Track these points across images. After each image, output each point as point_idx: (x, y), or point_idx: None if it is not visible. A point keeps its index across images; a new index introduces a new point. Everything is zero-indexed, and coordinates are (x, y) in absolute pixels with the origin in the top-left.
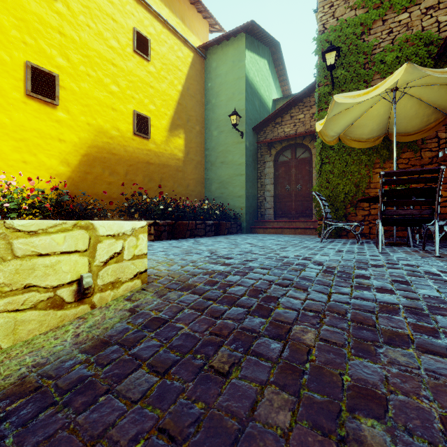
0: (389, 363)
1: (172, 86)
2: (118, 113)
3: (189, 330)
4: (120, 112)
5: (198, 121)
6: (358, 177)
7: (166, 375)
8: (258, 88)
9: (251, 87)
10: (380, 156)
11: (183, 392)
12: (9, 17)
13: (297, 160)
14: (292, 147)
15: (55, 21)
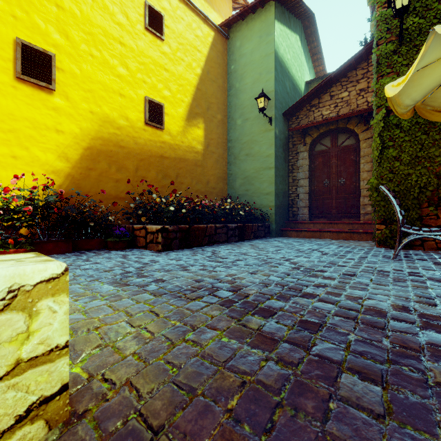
0: None
1: (190, 69)
2: (127, 100)
3: None
4: (129, 98)
5: (219, 109)
6: None
7: None
8: (289, 67)
9: (281, 65)
10: None
11: None
12: None
13: (338, 148)
14: (332, 132)
15: None
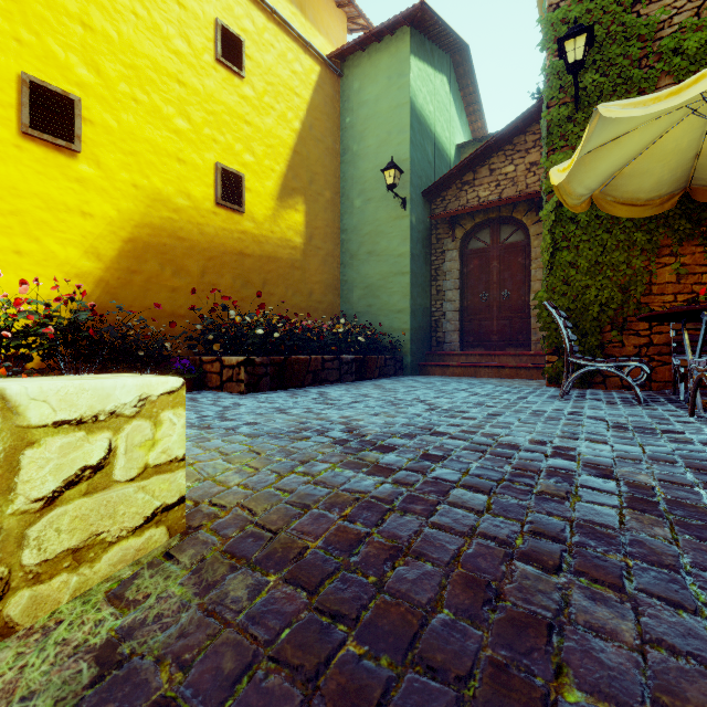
0: None
1: (284, 122)
2: (188, 167)
3: None
4: (192, 165)
5: (328, 183)
6: (627, 274)
7: None
8: (431, 123)
9: (419, 121)
10: (672, 233)
11: None
12: None
13: (501, 246)
14: (492, 223)
15: (75, 3)
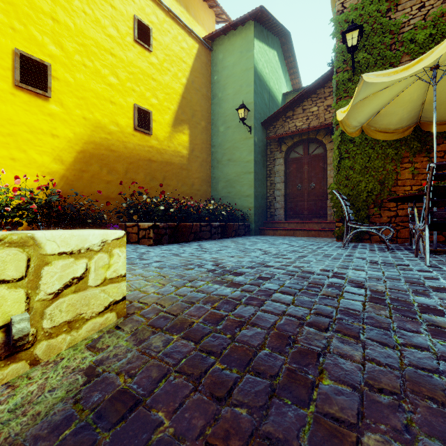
0: None
1: (176, 78)
2: (117, 107)
3: (171, 432)
4: (119, 105)
5: (203, 117)
6: (383, 174)
7: None
8: (267, 80)
9: (259, 79)
10: (409, 149)
11: None
12: None
13: (309, 156)
14: (304, 142)
15: (47, 6)
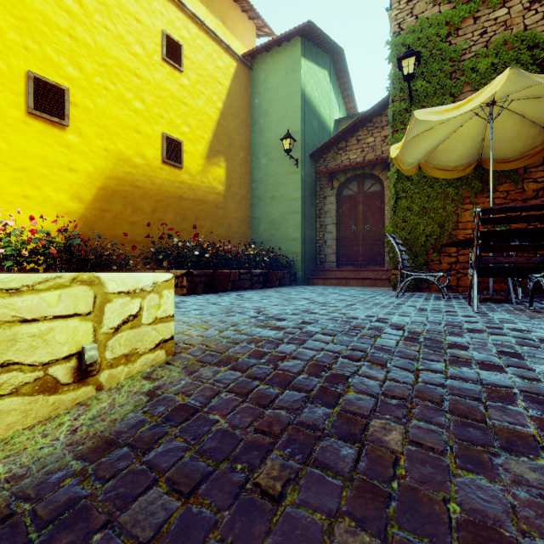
0: (513, 483)
1: (211, 103)
2: (143, 136)
3: (227, 425)
4: (146, 134)
5: (242, 147)
6: (443, 215)
7: (192, 498)
8: (316, 105)
9: (308, 104)
10: (471, 189)
11: (215, 527)
12: (6, 16)
13: (365, 194)
14: (359, 177)
15: (64, 21)
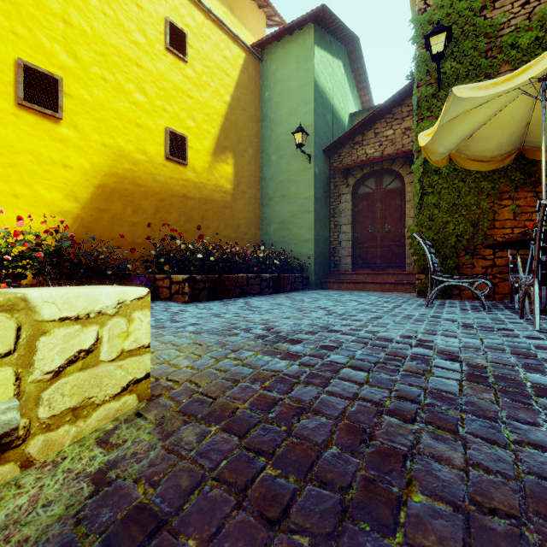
0: None
1: (218, 95)
2: (144, 130)
3: None
4: (147, 129)
5: (251, 143)
6: (477, 213)
7: None
8: (330, 97)
9: (321, 96)
10: (510, 182)
11: None
12: None
13: (383, 191)
14: (376, 174)
15: (58, 5)
